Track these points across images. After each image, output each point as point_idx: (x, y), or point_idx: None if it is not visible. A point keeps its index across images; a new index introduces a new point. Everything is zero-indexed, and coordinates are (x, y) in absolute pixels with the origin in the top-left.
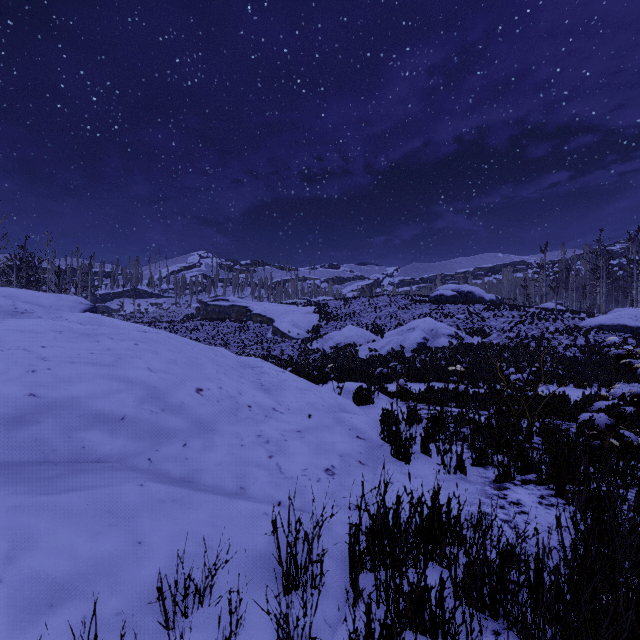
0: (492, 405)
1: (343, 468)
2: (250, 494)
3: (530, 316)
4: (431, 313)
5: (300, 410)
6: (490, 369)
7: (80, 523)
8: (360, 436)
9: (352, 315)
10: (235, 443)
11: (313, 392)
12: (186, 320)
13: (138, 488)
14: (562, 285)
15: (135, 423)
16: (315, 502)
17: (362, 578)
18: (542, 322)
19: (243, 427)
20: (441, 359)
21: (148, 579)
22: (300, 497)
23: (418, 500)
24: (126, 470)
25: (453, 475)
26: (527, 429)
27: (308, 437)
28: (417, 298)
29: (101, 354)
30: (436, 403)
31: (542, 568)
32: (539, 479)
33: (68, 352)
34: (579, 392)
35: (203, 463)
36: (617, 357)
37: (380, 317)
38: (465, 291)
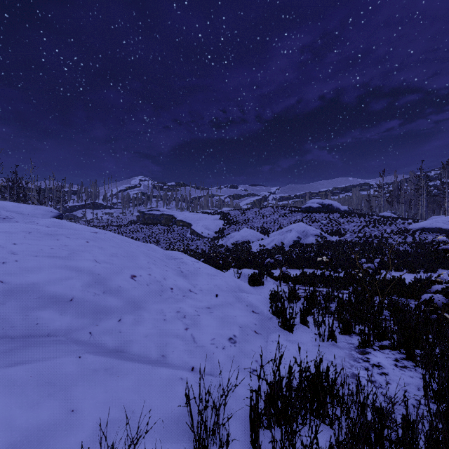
0: (349, 286)
1: (242, 337)
2: (169, 361)
3: (373, 221)
4: (303, 219)
5: (210, 291)
6: (346, 259)
7: (22, 394)
8: (255, 311)
9: (247, 221)
10: (159, 318)
11: (219, 277)
12: (129, 224)
13: (76, 360)
14: (395, 200)
15: (81, 303)
16: (221, 367)
17: (260, 435)
18: (381, 226)
19: (166, 305)
20: (310, 252)
21: (76, 446)
22: (209, 363)
23: (304, 368)
24: (69, 343)
25: (326, 342)
26: (379, 305)
27: (215, 312)
28: (293, 209)
29: (59, 249)
30: (308, 284)
31: (417, 435)
32: (393, 345)
33: (33, 248)
34: (411, 276)
35: (133, 335)
36: (445, 251)
37: (266, 222)
38: (326, 204)
